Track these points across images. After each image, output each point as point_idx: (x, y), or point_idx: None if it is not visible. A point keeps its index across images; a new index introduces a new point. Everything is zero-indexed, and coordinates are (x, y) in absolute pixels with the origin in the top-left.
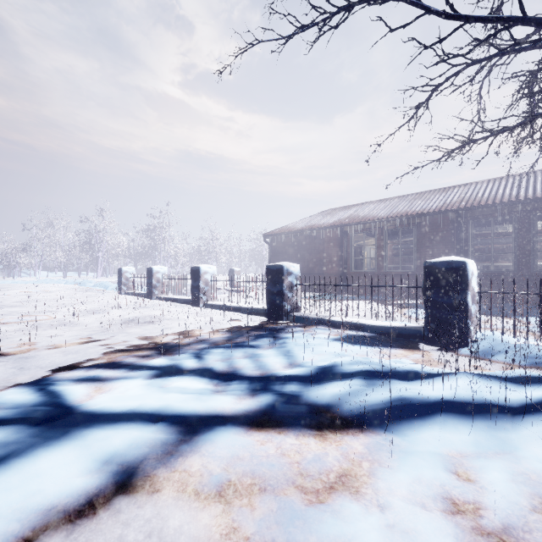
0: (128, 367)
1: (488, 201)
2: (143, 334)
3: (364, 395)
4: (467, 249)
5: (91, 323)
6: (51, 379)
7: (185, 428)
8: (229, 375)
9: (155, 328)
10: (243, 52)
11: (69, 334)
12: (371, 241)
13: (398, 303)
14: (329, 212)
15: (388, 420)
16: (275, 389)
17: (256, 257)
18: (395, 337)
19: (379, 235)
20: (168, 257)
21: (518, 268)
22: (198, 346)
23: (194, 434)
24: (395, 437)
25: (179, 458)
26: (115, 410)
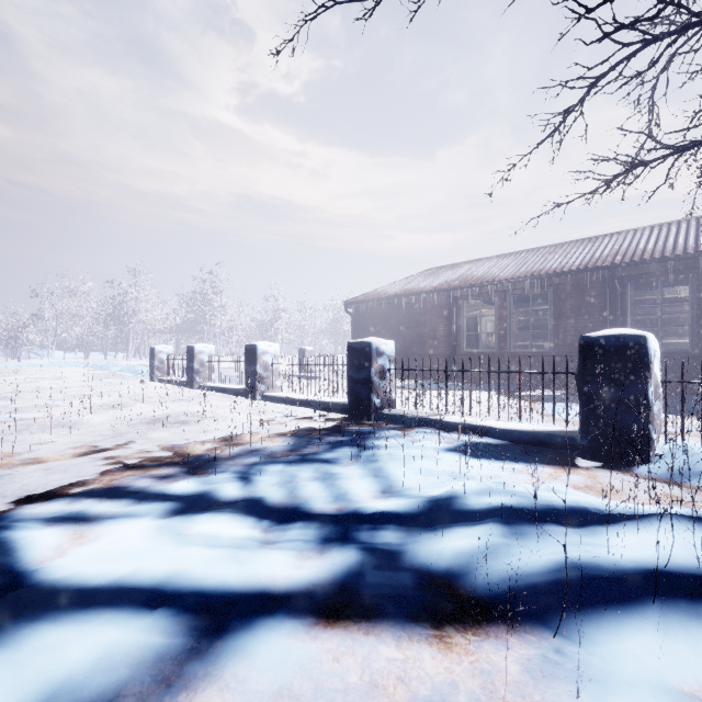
0: (134, 498)
1: (654, 253)
2: (173, 440)
3: (508, 557)
4: (625, 320)
5: (101, 424)
6: (8, 519)
7: (202, 621)
8: (287, 512)
9: (191, 430)
10: (311, 19)
11: (67, 439)
12: (487, 311)
13: (529, 395)
14: (431, 271)
15: (562, 616)
16: (360, 541)
17: (335, 333)
18: (536, 446)
19: (501, 301)
20: (220, 332)
21: (697, 346)
22: (246, 461)
23: (216, 637)
24: (576, 647)
25: (180, 695)
26: (91, 582)
